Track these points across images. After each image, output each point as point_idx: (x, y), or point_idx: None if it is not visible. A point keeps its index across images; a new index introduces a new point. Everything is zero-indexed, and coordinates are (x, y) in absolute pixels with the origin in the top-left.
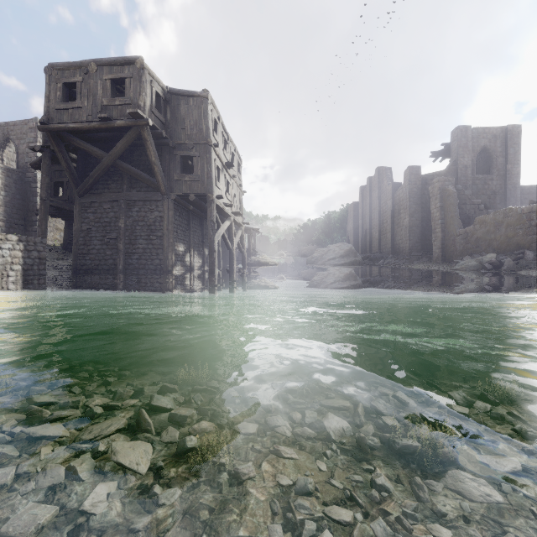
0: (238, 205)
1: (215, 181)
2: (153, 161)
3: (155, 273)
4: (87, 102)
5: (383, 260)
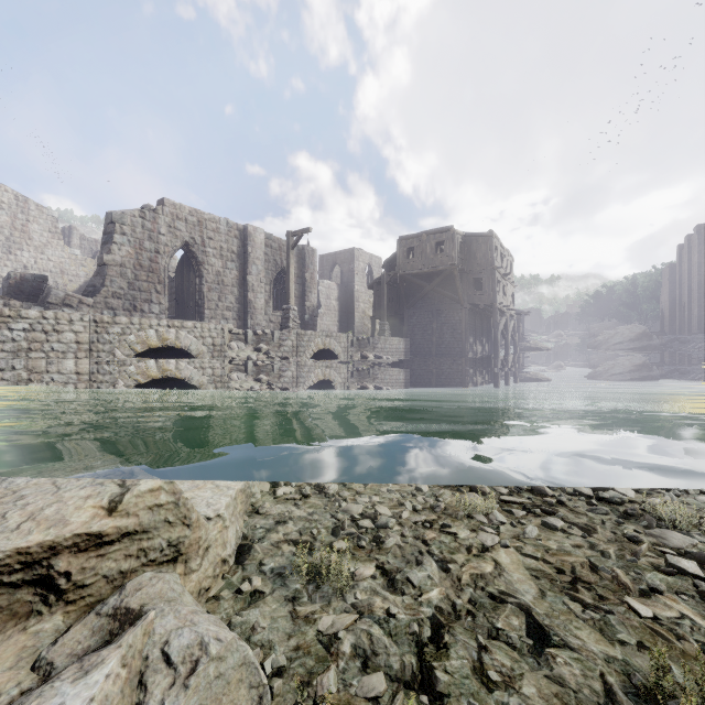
0: (511, 300)
1: (497, 292)
2: (458, 287)
3: (456, 357)
4: (421, 258)
5: (695, 344)
